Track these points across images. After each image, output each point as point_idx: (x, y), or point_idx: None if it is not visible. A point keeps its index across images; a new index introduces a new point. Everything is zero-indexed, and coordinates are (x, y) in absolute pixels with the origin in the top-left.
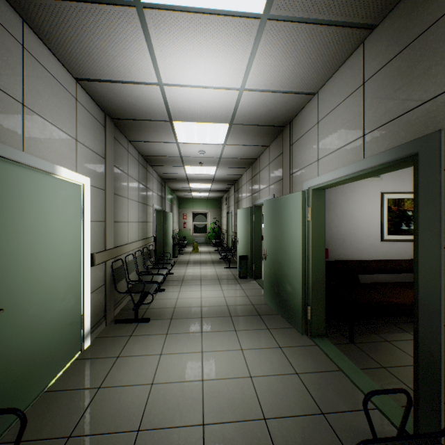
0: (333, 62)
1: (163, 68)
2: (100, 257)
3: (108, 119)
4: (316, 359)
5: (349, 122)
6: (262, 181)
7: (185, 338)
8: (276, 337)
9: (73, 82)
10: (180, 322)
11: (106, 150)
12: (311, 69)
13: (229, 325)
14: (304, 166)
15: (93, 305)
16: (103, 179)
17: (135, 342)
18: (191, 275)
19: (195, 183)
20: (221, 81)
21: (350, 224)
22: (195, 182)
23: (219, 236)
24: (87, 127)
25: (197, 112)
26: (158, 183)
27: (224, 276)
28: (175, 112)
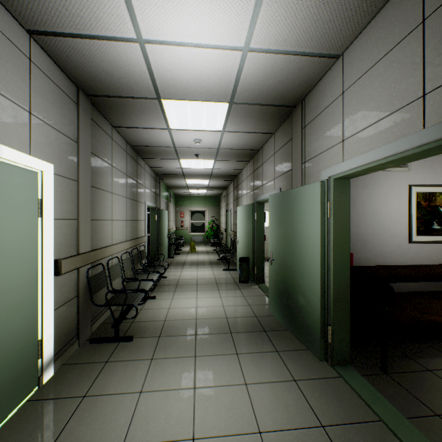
0: (372, 0)
1: (141, 12)
2: (69, 264)
3: (81, 95)
4: (345, 401)
5: (396, 81)
6: (266, 174)
7: (175, 365)
8: (288, 364)
9: (24, 35)
10: (169, 342)
11: (78, 132)
12: (340, 14)
13: (229, 346)
14: (321, 151)
15: (59, 324)
16: (76, 168)
17: (110, 372)
18: (187, 279)
19: (191, 179)
20: (219, 34)
21: (372, 222)
22: (191, 178)
23: (217, 234)
24: (49, 99)
25: (190, 86)
26: (151, 178)
27: (222, 280)
28: (163, 85)
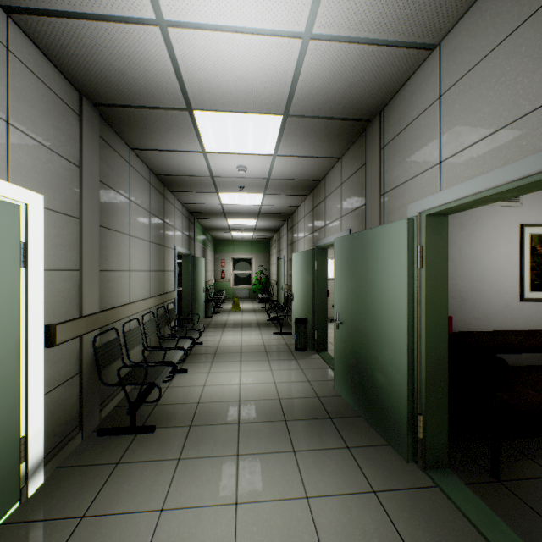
0: None
1: None
2: (67, 330)
3: (86, 104)
4: (446, 524)
5: (524, 72)
6: (329, 212)
7: (210, 469)
8: (364, 467)
9: None
10: (204, 434)
11: (81, 154)
12: None
13: (284, 440)
14: (408, 178)
15: (52, 413)
16: (77, 201)
17: (121, 479)
18: (228, 345)
19: (234, 219)
20: (270, 13)
21: (472, 274)
22: (234, 217)
23: (267, 288)
24: (38, 106)
25: (231, 91)
26: (183, 217)
27: (274, 346)
28: (195, 90)
